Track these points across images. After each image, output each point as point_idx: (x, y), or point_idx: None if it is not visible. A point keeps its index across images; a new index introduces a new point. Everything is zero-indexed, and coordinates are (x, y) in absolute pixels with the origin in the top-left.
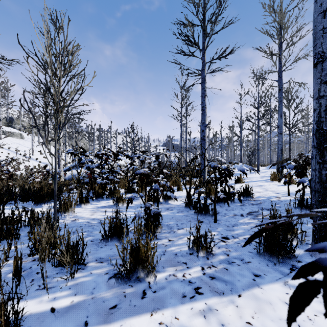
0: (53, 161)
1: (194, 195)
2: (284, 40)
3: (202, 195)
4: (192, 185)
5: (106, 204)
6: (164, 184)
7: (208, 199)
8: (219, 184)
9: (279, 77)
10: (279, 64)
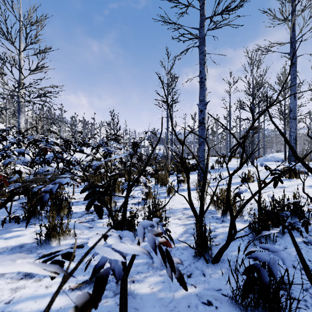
0: (30, 153)
1: (197, 209)
2: (299, 1)
3: (210, 209)
4: (185, 185)
5: (33, 235)
6: (148, 190)
7: (225, 220)
8: (220, 183)
9: (292, 48)
10: (291, 32)
